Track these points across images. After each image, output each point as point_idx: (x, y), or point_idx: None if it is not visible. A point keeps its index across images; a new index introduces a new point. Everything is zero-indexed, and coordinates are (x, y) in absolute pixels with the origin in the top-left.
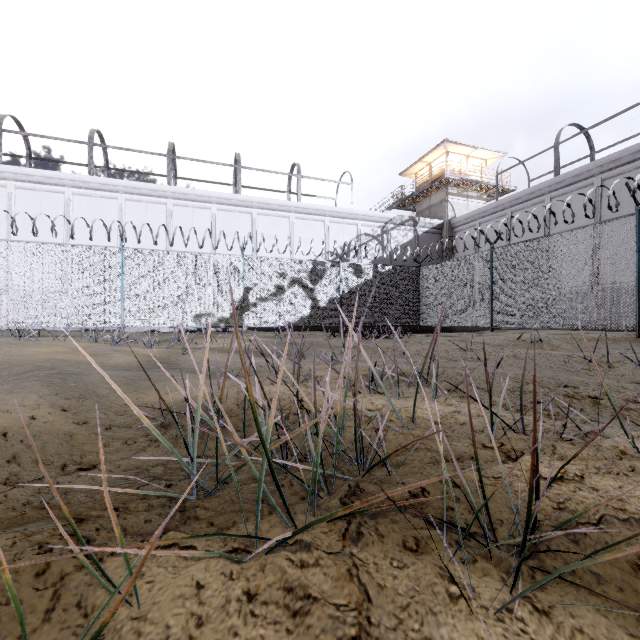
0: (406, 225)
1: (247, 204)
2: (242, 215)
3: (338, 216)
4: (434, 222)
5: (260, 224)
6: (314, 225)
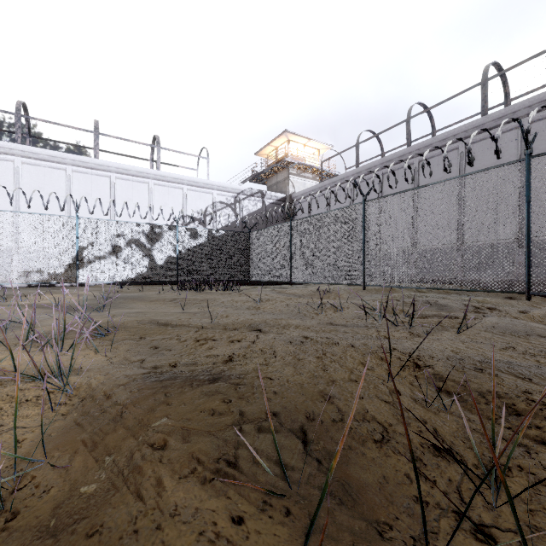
0: (256, 196)
1: (105, 168)
2: (100, 178)
3: (195, 185)
4: (278, 195)
5: (119, 187)
6: (173, 191)
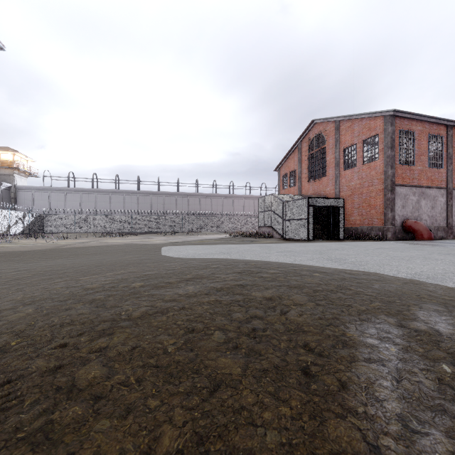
0: None
1: None
2: None
3: None
4: (9, 185)
5: None
6: None
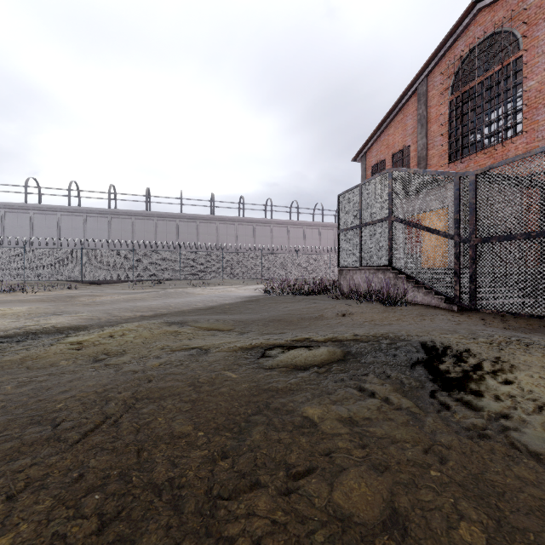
0: None
1: None
2: None
3: None
4: None
5: None
6: None
